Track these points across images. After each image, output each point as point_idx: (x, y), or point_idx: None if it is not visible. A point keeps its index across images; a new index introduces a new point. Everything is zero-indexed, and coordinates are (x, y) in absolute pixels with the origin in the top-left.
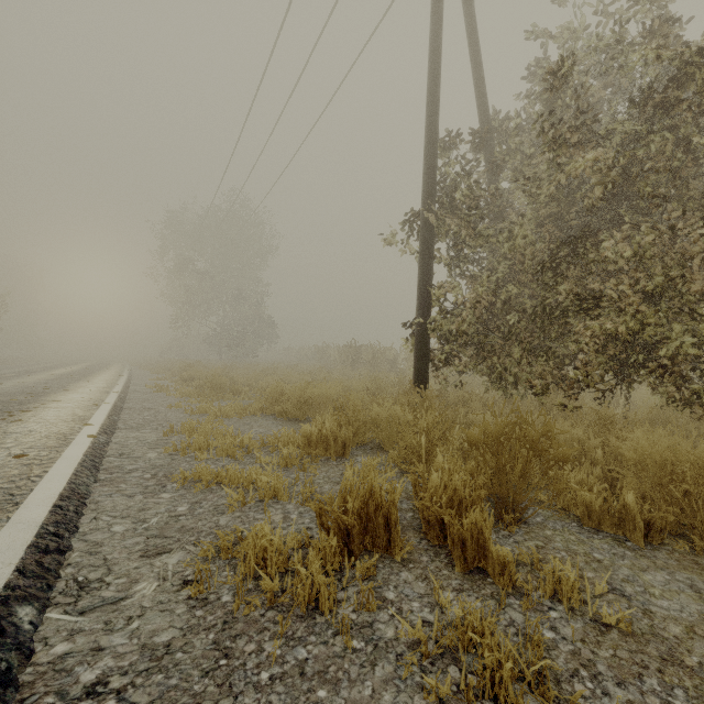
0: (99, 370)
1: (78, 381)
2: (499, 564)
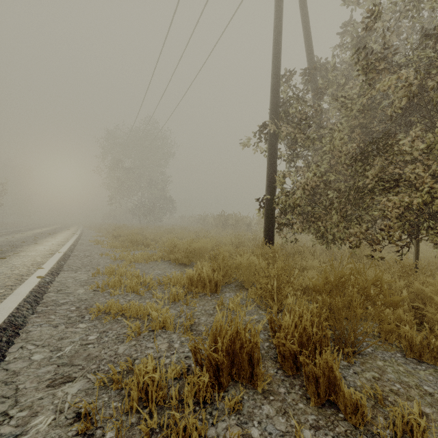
0: (62, 230)
1: (46, 237)
2: (351, 404)
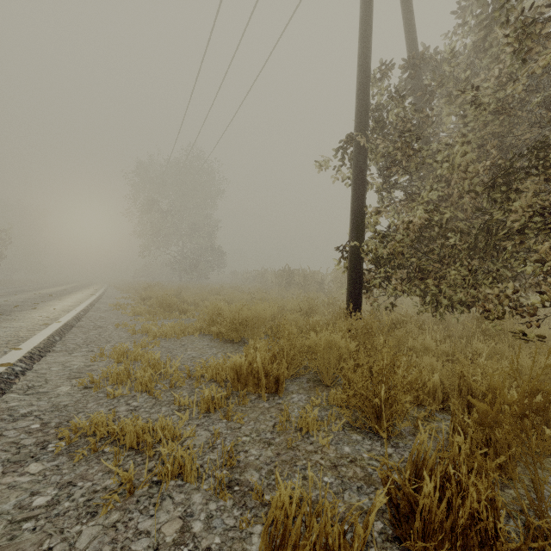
0: (79, 290)
1: (52, 299)
2: None
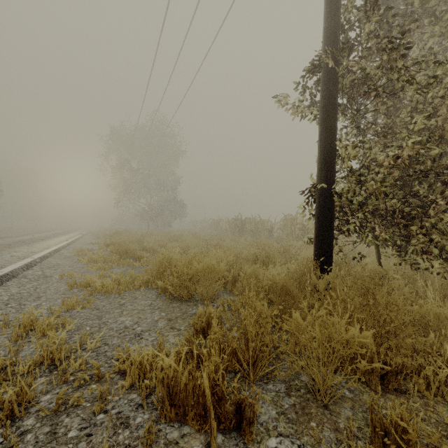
0: (57, 236)
1: (22, 245)
2: None
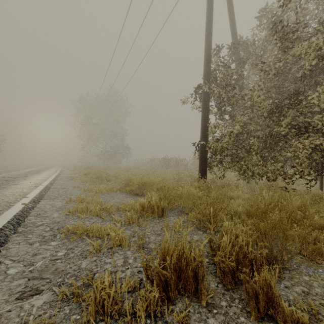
0: (46, 169)
1: (34, 174)
2: (291, 321)
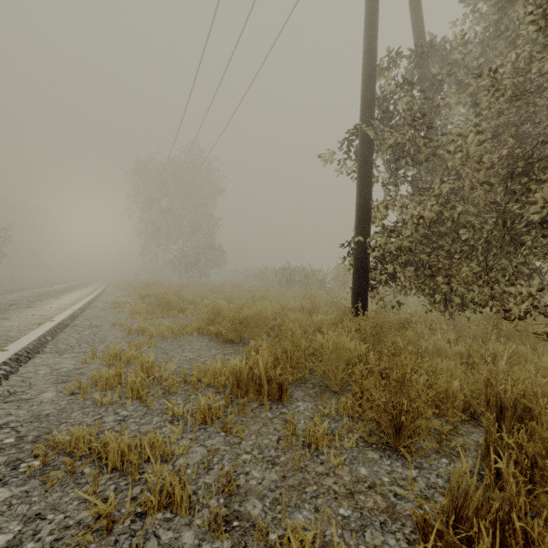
0: (78, 288)
1: (50, 298)
2: None
